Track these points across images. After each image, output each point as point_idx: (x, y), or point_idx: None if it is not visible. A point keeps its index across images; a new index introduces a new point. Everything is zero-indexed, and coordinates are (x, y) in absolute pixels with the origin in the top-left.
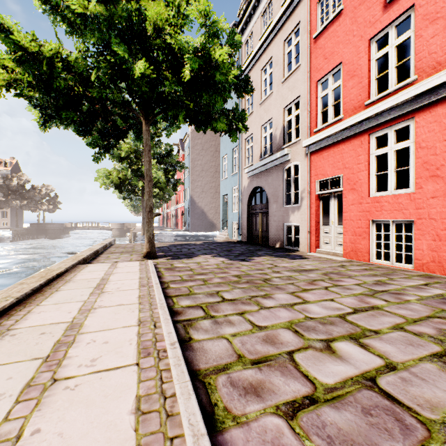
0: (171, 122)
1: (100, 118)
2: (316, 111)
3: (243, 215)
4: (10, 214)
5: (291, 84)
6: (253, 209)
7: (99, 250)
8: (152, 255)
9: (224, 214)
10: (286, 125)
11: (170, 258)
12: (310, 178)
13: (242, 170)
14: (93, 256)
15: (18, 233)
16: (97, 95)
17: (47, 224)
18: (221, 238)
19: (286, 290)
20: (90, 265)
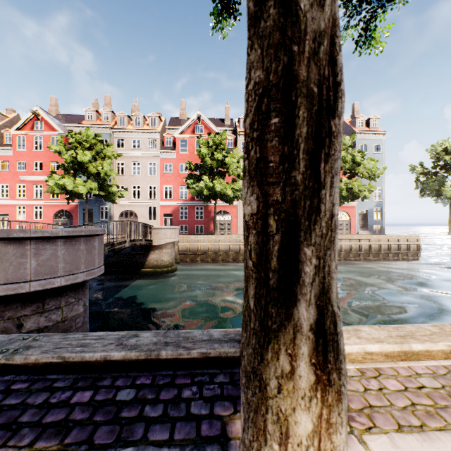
0: None
1: None
2: None
3: None
4: None
5: None
6: None
7: None
8: None
9: None
10: None
11: None
12: None
13: None
14: None
15: None
16: None
17: None
18: None
19: None
20: None
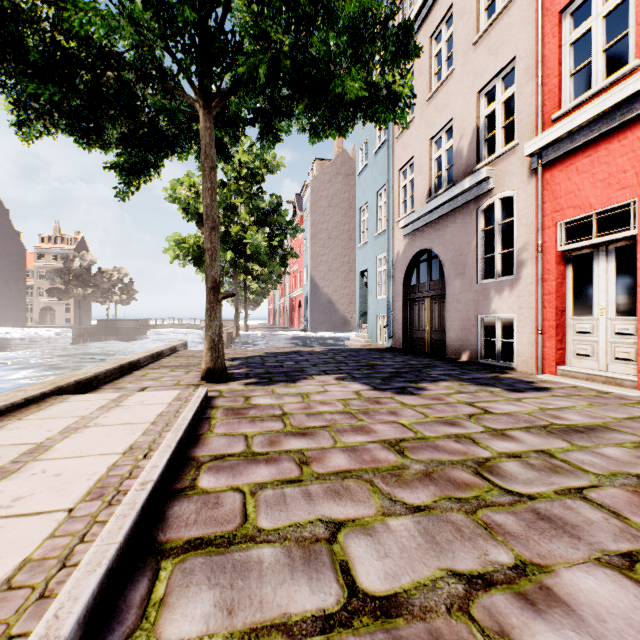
0: (263, 129)
1: (117, 106)
2: (557, 74)
3: (395, 303)
4: (74, 308)
5: (495, 40)
6: (413, 291)
7: (137, 362)
8: (216, 375)
9: (363, 302)
10: (483, 125)
11: (252, 382)
12: (542, 220)
13: (393, 225)
14: (115, 373)
15: (81, 333)
16: (80, 30)
17: (118, 321)
18: (357, 342)
19: (587, 542)
20: (75, 397)
